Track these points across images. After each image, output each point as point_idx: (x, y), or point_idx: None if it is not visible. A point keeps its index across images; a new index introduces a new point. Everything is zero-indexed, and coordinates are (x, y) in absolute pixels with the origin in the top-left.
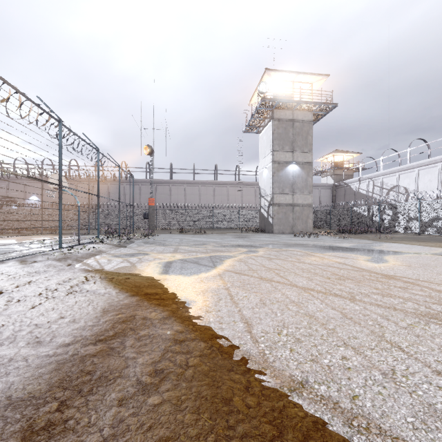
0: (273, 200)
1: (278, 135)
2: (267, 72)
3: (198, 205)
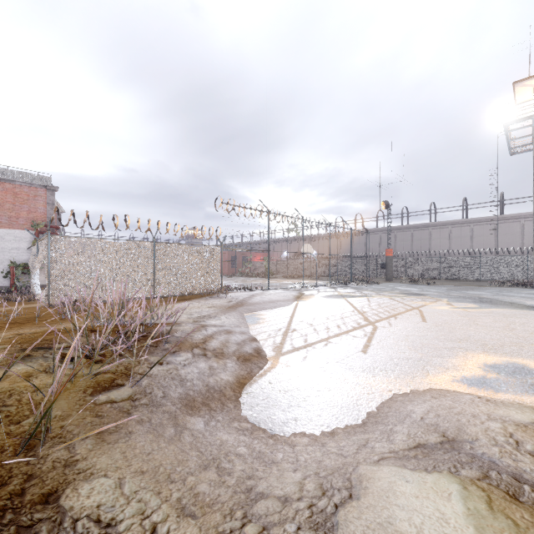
0: None
1: None
2: (518, 85)
3: (458, 251)
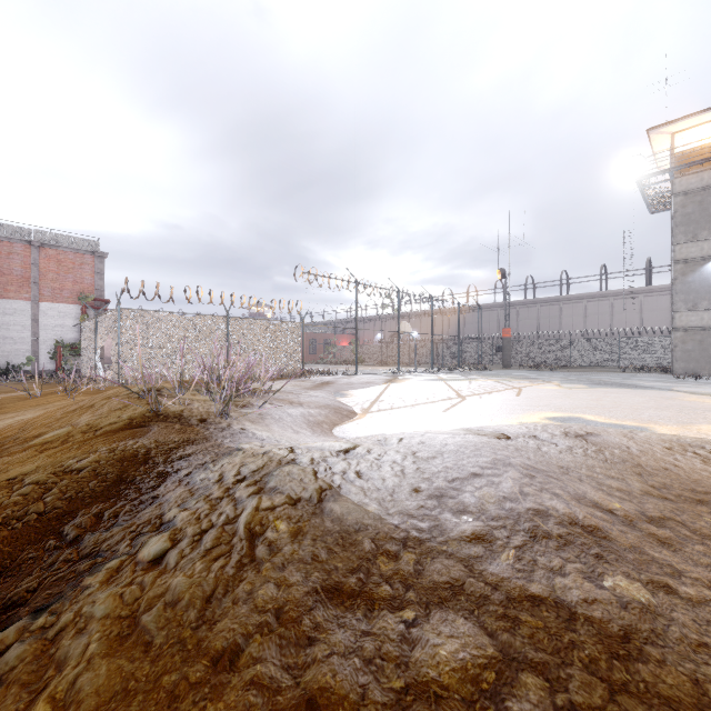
0: (673, 322)
1: (684, 217)
2: (653, 133)
3: (593, 331)
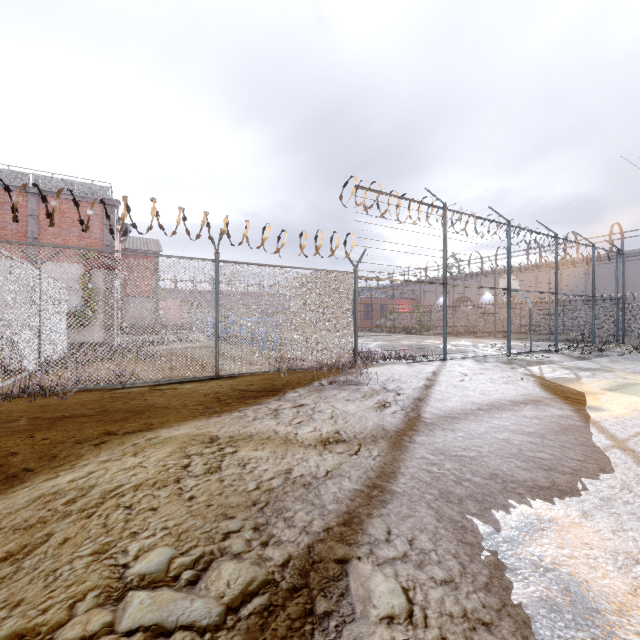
0: None
1: None
2: None
3: None
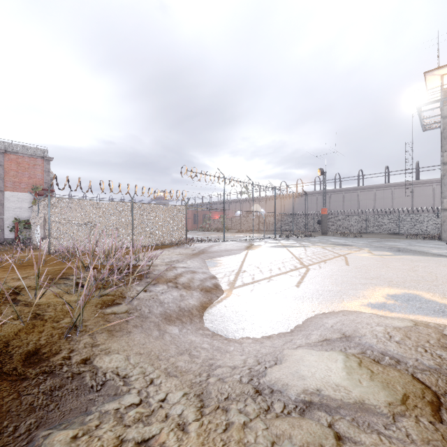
0: (442, 205)
1: None
2: (428, 74)
3: (381, 210)
